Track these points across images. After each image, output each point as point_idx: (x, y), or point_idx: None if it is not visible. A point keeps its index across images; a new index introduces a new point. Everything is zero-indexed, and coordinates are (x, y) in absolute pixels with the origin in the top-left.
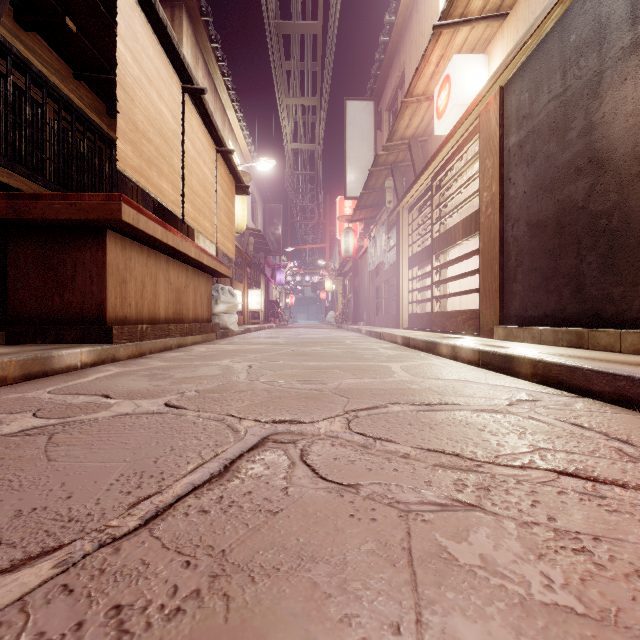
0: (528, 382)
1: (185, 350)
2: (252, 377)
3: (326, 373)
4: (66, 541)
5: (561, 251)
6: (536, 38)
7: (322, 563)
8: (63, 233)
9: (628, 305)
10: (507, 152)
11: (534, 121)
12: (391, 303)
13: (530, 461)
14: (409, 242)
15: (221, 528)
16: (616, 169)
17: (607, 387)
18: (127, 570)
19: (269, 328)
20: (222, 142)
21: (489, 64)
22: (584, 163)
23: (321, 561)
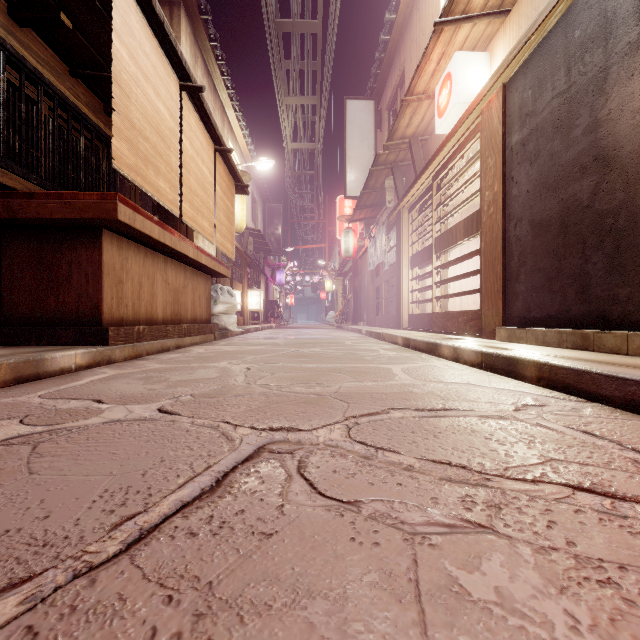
0: (533, 385)
1: (183, 351)
2: (250, 380)
3: (326, 376)
4: (37, 570)
5: (565, 251)
6: (539, 34)
7: (320, 598)
8: (58, 233)
9: (635, 306)
10: (509, 150)
11: (537, 119)
12: (391, 303)
13: (542, 474)
14: (409, 242)
15: (209, 554)
16: (623, 167)
17: (617, 392)
18: (101, 607)
19: (269, 328)
20: (221, 141)
21: (491, 62)
22: (589, 161)
23: (318, 596)
